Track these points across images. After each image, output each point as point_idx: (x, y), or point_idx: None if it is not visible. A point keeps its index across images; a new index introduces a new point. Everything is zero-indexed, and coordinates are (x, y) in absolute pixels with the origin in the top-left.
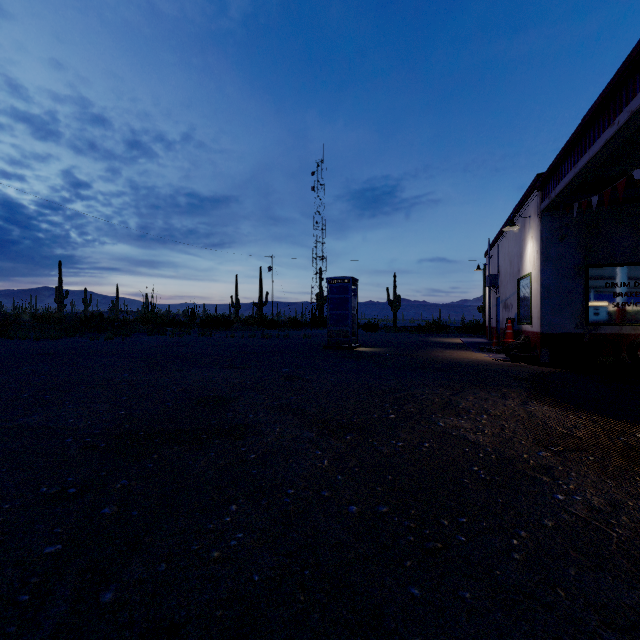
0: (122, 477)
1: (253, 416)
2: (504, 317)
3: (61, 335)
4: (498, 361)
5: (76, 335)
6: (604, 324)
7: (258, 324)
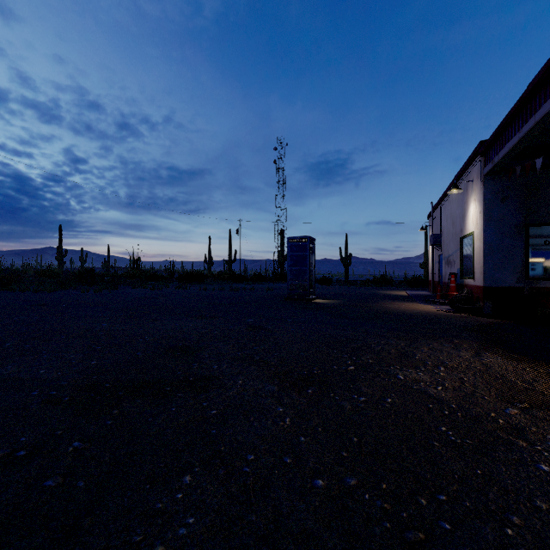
0: (77, 437)
1: (217, 367)
2: (447, 272)
3: (57, 288)
4: (444, 312)
5: (71, 288)
6: (544, 278)
7: (228, 278)
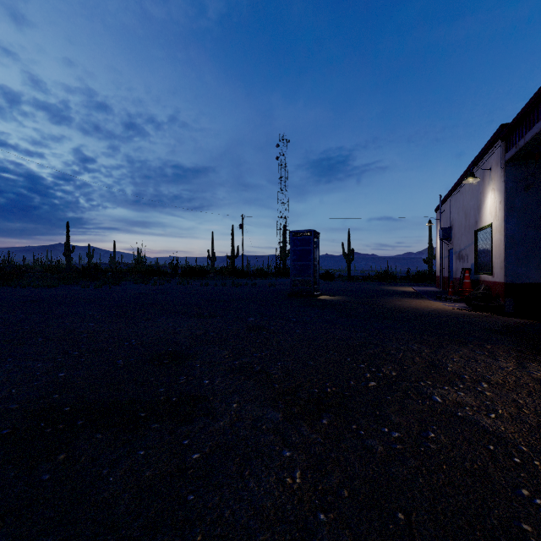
0: None
1: (208, 382)
2: (458, 267)
3: (57, 283)
4: (461, 311)
5: (73, 283)
6: None
7: (230, 274)
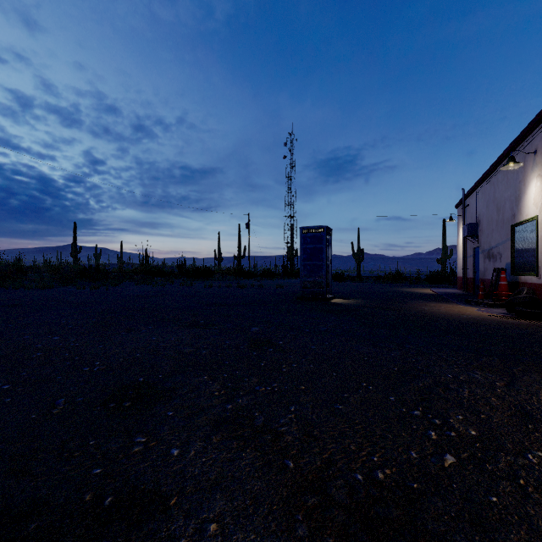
0: None
1: (177, 455)
2: (487, 267)
3: (53, 284)
4: (504, 318)
5: (72, 284)
6: None
7: (236, 274)
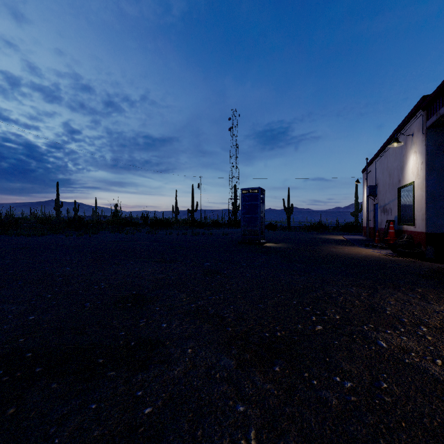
0: None
1: (166, 326)
2: (382, 219)
3: (46, 233)
4: (388, 256)
5: (60, 232)
6: None
7: (190, 225)
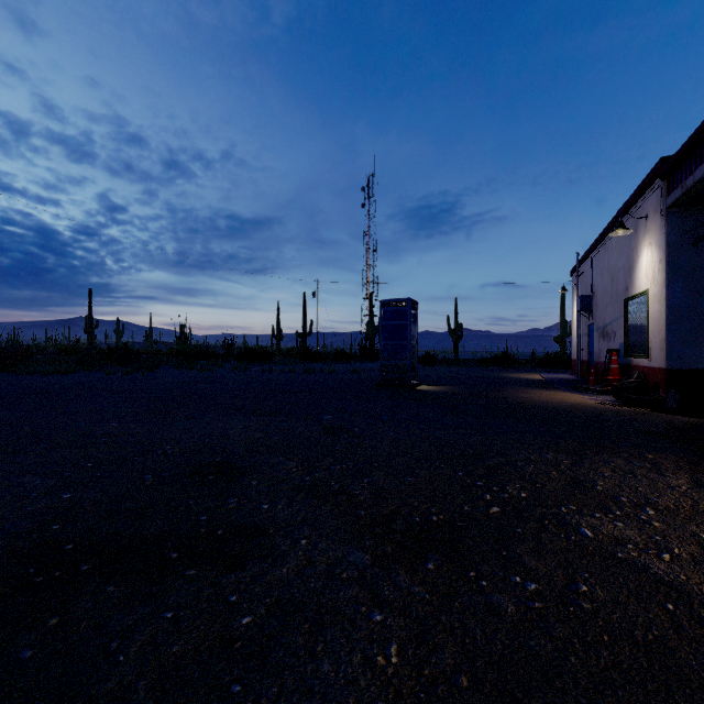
0: None
1: (267, 507)
2: (601, 348)
3: (74, 369)
4: (607, 406)
5: (95, 369)
6: None
7: (301, 356)
